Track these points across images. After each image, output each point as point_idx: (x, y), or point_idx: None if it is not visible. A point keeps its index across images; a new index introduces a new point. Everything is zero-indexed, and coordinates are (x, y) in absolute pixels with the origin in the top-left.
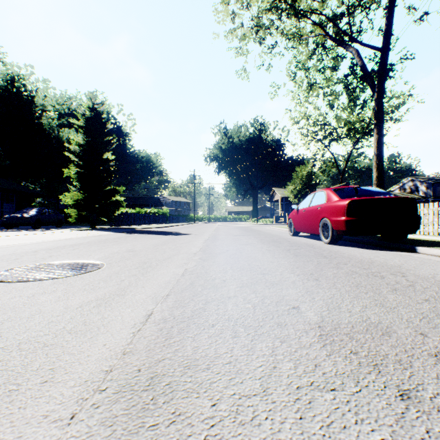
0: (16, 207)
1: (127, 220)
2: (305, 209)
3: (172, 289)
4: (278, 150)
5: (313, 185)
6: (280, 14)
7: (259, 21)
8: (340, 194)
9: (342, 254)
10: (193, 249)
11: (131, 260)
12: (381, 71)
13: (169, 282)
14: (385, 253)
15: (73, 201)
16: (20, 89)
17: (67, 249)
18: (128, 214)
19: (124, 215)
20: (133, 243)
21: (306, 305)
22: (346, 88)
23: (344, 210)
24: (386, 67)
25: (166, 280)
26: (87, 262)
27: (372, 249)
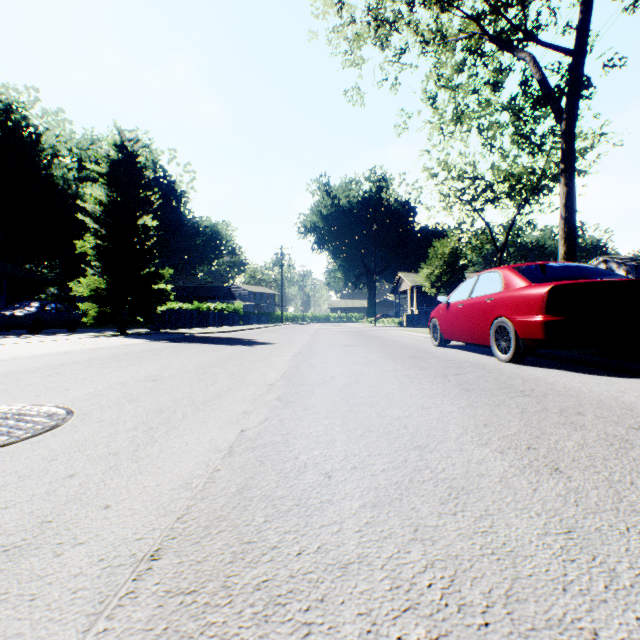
0: (7, 301)
1: (178, 320)
2: (462, 302)
3: (180, 520)
4: (405, 216)
5: (459, 267)
6: (412, 2)
7: (380, 14)
8: (530, 276)
9: (552, 386)
10: (270, 374)
11: (136, 405)
12: (573, 86)
13: (185, 485)
14: (628, 383)
15: (91, 291)
16: (18, 123)
17: (37, 374)
18: (180, 311)
19: (173, 313)
20: (166, 362)
21: (621, 629)
22: (516, 116)
23: (542, 302)
24: (581, 80)
25: (181, 476)
26: (42, 409)
27: (595, 373)
